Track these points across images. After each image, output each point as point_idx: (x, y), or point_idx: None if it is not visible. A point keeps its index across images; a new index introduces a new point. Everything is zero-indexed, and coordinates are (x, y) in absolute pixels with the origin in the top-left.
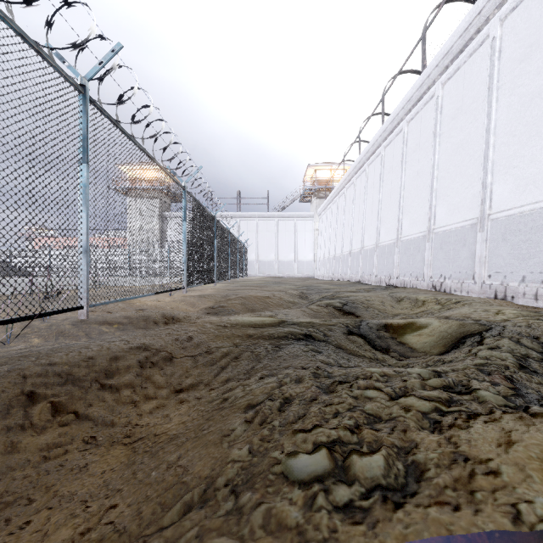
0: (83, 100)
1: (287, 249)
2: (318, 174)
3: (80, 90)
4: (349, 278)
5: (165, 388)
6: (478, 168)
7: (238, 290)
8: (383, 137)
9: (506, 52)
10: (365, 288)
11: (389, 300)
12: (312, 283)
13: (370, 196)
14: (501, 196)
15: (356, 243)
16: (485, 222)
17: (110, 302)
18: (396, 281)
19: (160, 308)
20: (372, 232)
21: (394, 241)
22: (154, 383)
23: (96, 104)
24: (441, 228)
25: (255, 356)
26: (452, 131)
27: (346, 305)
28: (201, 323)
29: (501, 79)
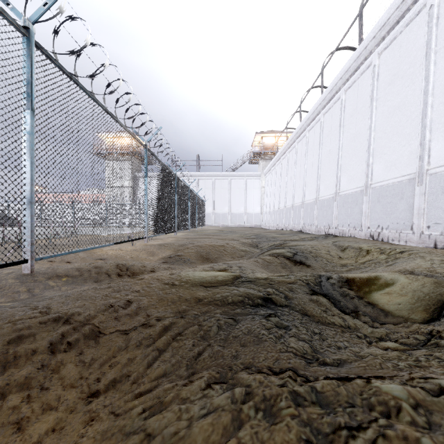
0: (27, 43)
1: (238, 203)
2: (264, 140)
3: (22, 32)
4: (291, 228)
5: (75, 388)
6: (415, 127)
7: (196, 239)
8: (322, 105)
9: (443, 17)
10: (307, 236)
11: (334, 249)
12: (260, 232)
13: (310, 157)
14: (439, 152)
15: (298, 197)
16: (424, 177)
17: (62, 254)
18: (335, 230)
19: (120, 257)
20: (313, 188)
21: (332, 195)
22: (63, 378)
23: (44, 51)
24: (378, 183)
25: (204, 334)
26: (389, 96)
27: (296, 254)
28: (147, 281)
29: (439, 43)
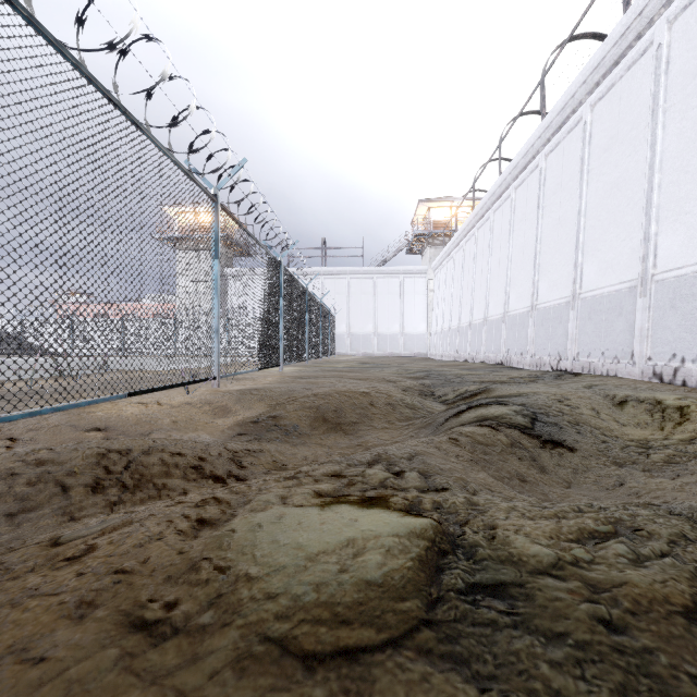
0: None
1: (389, 318)
2: (433, 214)
3: None
4: (483, 359)
5: None
6: None
7: (316, 379)
8: (543, 138)
9: None
10: (522, 375)
11: (602, 405)
12: (430, 366)
13: (519, 234)
14: None
15: (495, 306)
16: None
17: None
18: (573, 364)
19: (146, 423)
20: (524, 289)
21: (566, 300)
22: None
23: None
24: (672, 272)
25: None
26: (695, 98)
27: (536, 420)
28: (72, 585)
29: None
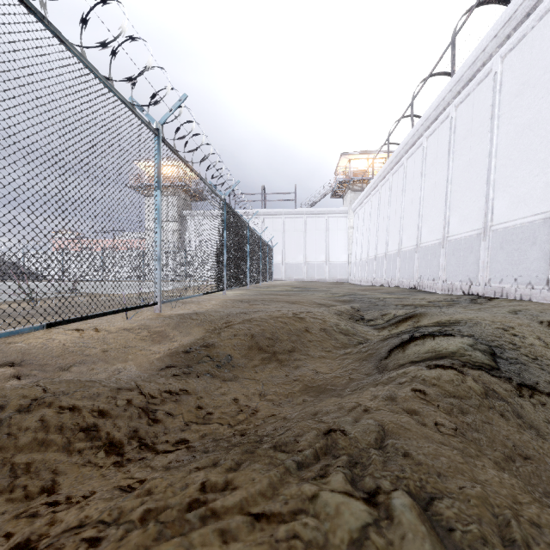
0: None
1: (317, 250)
2: (352, 165)
3: None
4: (397, 283)
5: None
6: None
7: (255, 303)
8: (454, 91)
9: None
10: (438, 298)
11: (543, 333)
12: (353, 290)
13: (430, 176)
14: None
15: (409, 238)
16: None
17: None
18: (484, 289)
19: (70, 355)
20: (436, 223)
21: (477, 232)
22: None
23: None
24: None
25: None
26: None
27: (496, 356)
28: None
29: None
